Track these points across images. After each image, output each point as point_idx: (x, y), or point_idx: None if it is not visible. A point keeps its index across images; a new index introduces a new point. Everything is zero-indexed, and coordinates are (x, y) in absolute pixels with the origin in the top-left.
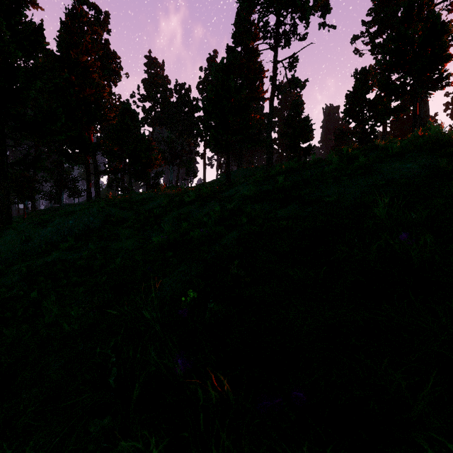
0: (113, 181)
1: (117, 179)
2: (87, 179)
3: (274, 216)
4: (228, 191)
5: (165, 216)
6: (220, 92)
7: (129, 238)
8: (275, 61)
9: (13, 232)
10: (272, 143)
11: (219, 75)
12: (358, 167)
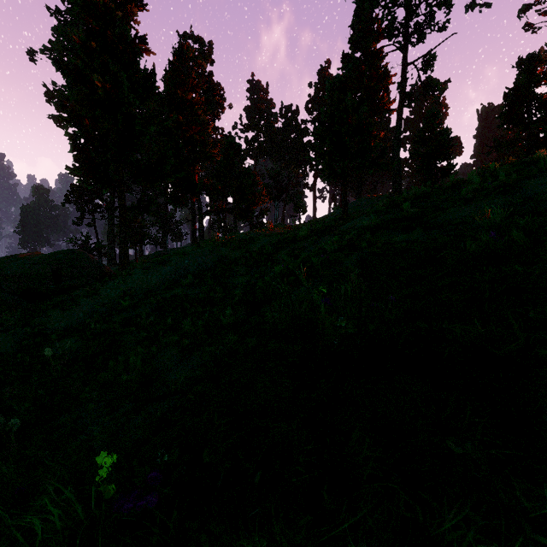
0: (215, 222)
1: (219, 220)
2: (192, 221)
3: (394, 240)
4: (346, 224)
5: (278, 253)
6: (335, 113)
7: (243, 274)
8: (404, 64)
9: (139, 271)
10: (400, 165)
11: (333, 94)
12: (498, 186)
